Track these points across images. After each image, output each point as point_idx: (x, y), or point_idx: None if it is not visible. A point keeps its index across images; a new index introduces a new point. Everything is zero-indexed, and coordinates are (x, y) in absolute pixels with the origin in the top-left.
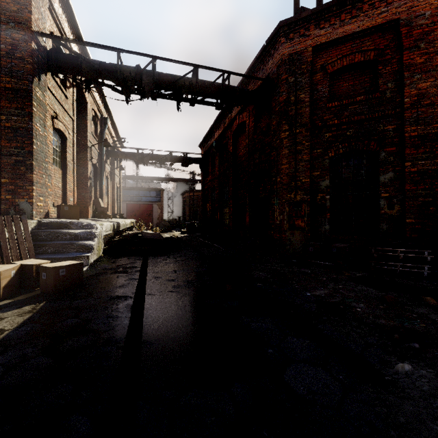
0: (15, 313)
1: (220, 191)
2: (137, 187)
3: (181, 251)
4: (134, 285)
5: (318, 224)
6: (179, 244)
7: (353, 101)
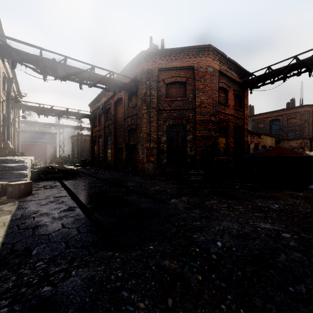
0: (6, 206)
1: (105, 138)
2: (31, 131)
3: (82, 177)
4: (64, 192)
5: (161, 159)
6: (78, 173)
7: (176, 100)
